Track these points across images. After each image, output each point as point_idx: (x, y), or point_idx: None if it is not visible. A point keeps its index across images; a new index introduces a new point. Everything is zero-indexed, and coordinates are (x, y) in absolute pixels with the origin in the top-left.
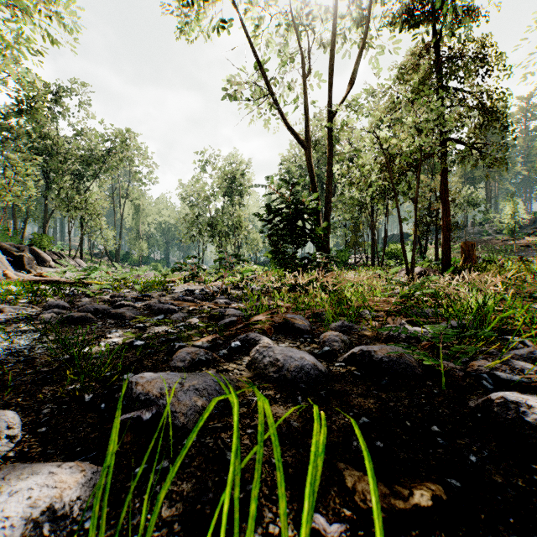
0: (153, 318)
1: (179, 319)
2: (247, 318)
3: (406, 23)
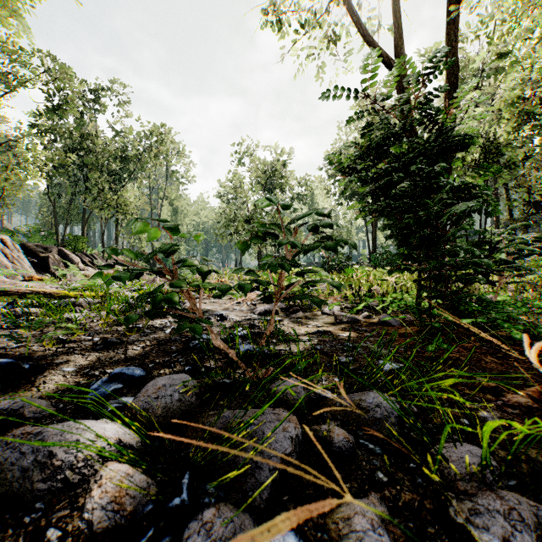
0: None
1: None
2: None
3: None
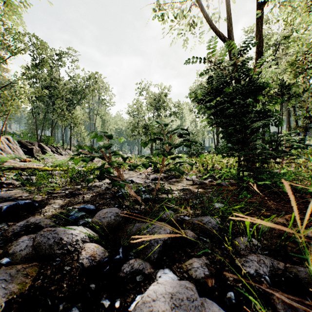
0: None
1: None
2: None
3: None
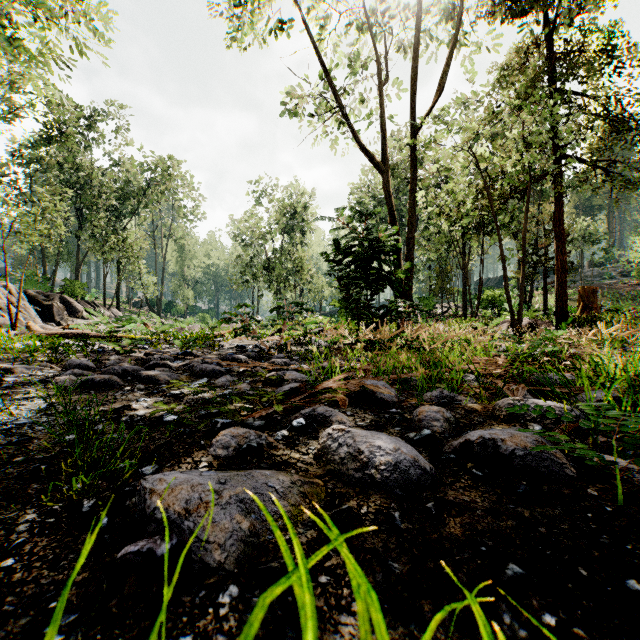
0: (193, 382)
1: (225, 384)
2: (312, 384)
3: (509, 13)
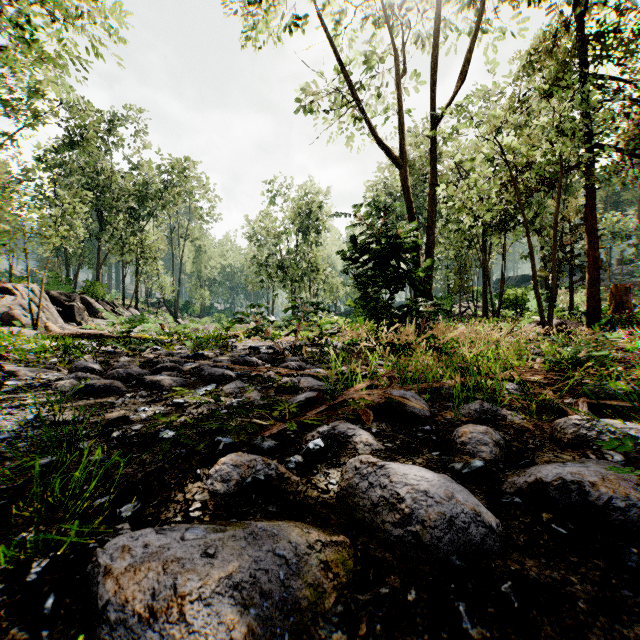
0: (199, 389)
1: (234, 391)
2: (330, 394)
3: None
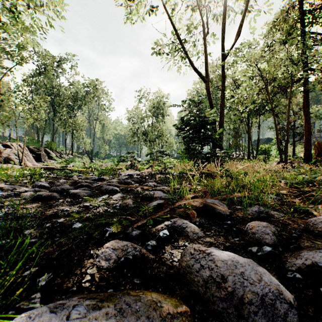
0: (99, 197)
1: (118, 198)
2: (171, 201)
3: None
